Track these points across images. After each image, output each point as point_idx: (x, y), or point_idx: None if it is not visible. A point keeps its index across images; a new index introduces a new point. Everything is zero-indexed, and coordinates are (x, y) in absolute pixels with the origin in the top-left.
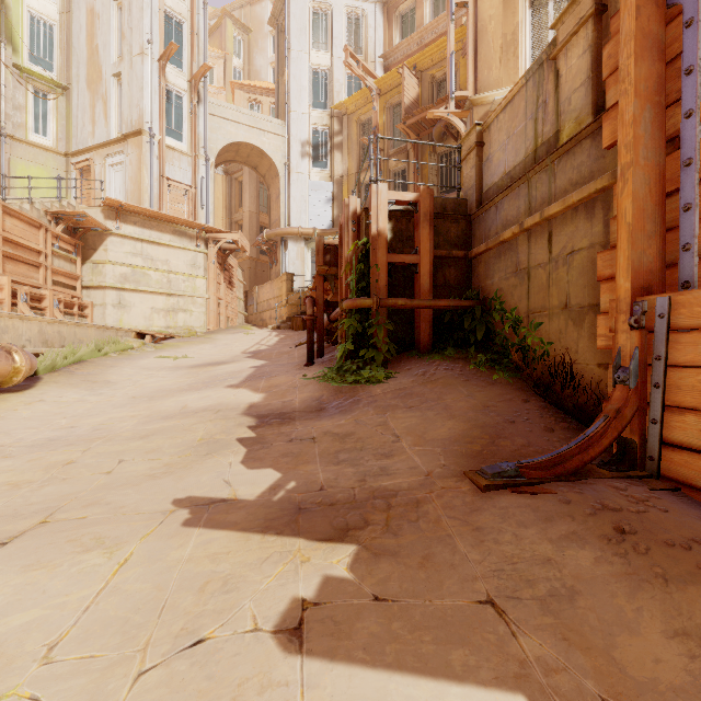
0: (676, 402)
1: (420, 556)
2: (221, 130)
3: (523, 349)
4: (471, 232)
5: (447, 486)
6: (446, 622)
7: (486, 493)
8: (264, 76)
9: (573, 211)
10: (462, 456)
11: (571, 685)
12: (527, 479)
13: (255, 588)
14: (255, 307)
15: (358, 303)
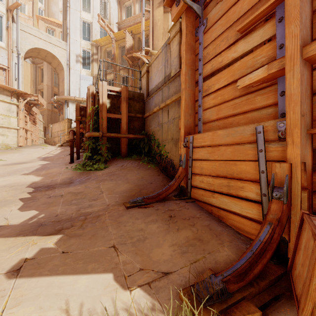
0: (194, 172)
1: (91, 235)
2: (28, 40)
3: (160, 155)
4: (145, 107)
5: (114, 208)
6: (91, 256)
7: (128, 209)
8: (57, 16)
9: (174, 103)
10: (126, 197)
11: (131, 267)
12: (145, 203)
13: (2, 258)
14: (50, 135)
15: (92, 134)
